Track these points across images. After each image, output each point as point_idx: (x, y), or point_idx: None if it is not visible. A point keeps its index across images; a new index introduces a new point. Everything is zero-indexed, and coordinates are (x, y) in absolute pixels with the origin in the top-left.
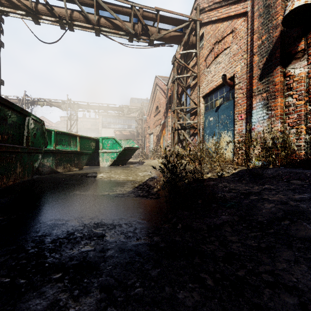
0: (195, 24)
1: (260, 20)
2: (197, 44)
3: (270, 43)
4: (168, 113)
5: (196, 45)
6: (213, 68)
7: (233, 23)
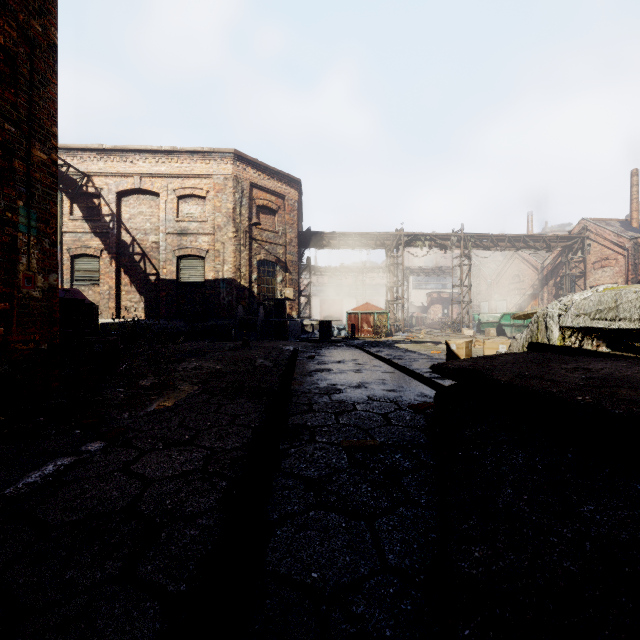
0: (583, 238)
1: (631, 267)
2: (585, 252)
3: (636, 280)
4: (545, 289)
5: (582, 248)
6: (599, 272)
7: (615, 255)
